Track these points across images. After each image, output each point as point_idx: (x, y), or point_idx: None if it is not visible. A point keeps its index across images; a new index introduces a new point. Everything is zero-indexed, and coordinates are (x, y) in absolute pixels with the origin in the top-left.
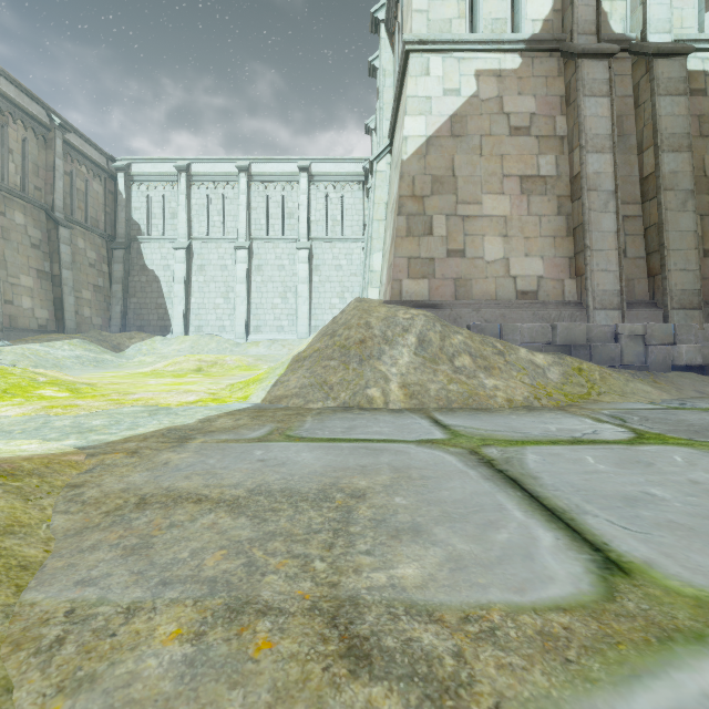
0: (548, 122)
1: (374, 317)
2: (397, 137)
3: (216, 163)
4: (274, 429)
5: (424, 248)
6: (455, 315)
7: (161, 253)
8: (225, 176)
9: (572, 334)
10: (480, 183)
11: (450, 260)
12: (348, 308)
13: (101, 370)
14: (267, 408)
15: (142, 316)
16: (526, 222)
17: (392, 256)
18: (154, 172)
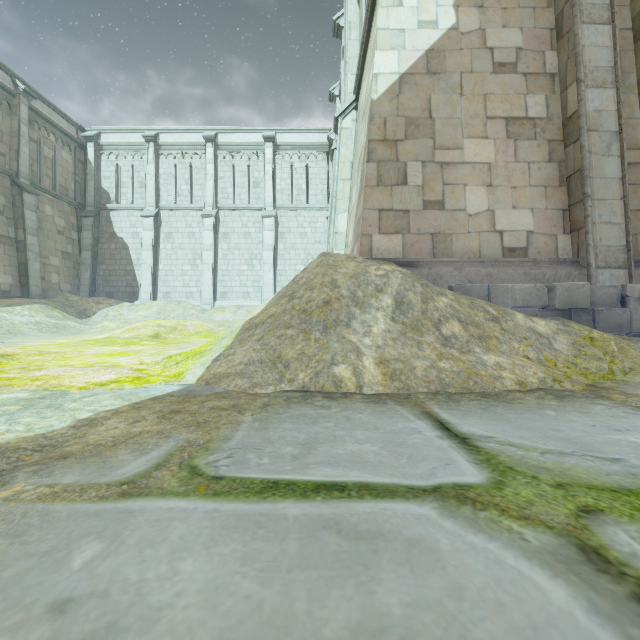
0: (537, 57)
1: (341, 276)
2: (364, 86)
3: (184, 133)
4: (178, 447)
5: (398, 199)
6: (435, 274)
7: (129, 221)
8: (192, 146)
9: (573, 296)
10: (460, 126)
11: (427, 213)
12: (310, 267)
13: (57, 336)
14: (197, 393)
15: (111, 282)
16: (513, 169)
17: (361, 209)
18: (123, 141)
